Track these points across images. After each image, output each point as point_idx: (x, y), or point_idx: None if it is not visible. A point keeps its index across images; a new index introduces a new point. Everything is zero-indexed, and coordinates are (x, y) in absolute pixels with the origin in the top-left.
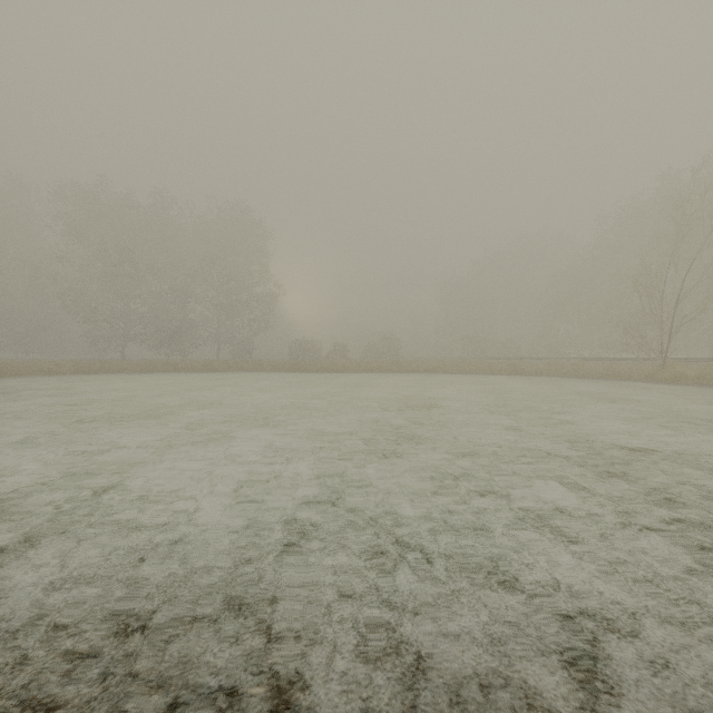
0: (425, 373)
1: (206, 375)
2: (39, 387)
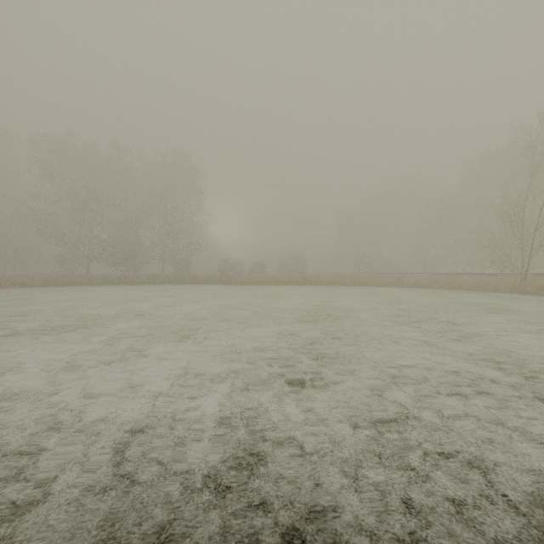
0: (327, 285)
1: (150, 287)
2: (4, 297)
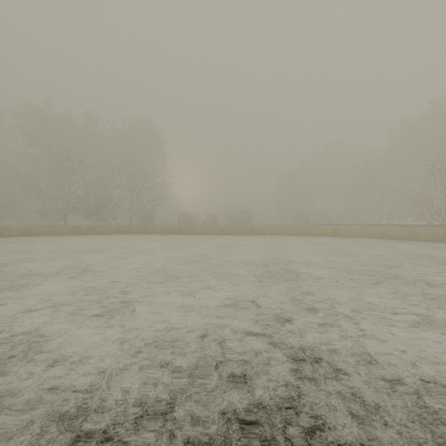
0: (271, 235)
1: (114, 237)
2: None
